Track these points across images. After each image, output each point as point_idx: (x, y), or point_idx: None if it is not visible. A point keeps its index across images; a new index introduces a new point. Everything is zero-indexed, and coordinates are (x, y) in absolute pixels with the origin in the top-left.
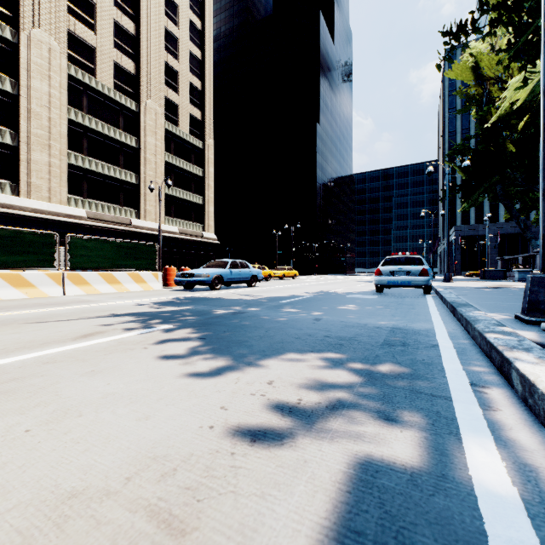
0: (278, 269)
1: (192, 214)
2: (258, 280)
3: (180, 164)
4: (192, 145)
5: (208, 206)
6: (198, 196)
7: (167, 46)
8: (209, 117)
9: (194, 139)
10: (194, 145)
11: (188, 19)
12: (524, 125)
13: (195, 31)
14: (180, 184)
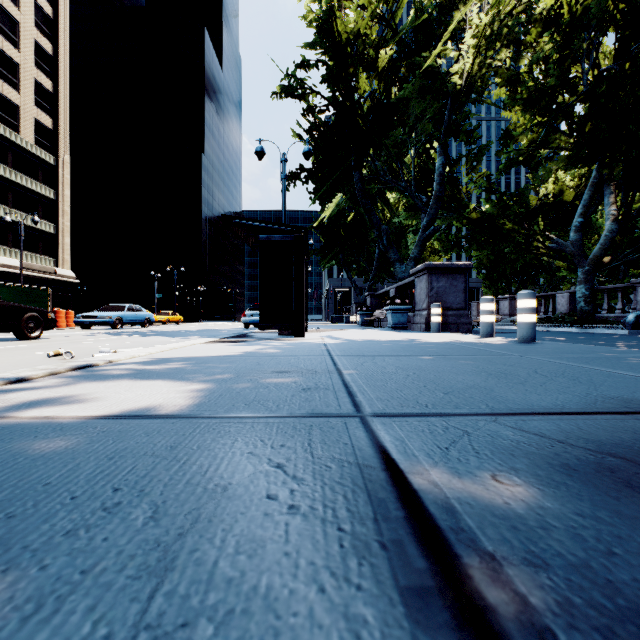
0: (162, 314)
1: (40, 244)
2: (151, 322)
3: (23, 181)
4: (39, 158)
5: (63, 236)
6: (49, 223)
7: (2, 28)
8: (64, 128)
9: (43, 151)
10: (43, 159)
11: (34, 0)
12: (352, 217)
13: (44, 17)
14: (22, 206)
